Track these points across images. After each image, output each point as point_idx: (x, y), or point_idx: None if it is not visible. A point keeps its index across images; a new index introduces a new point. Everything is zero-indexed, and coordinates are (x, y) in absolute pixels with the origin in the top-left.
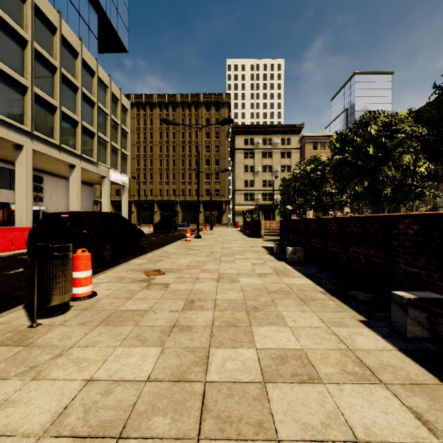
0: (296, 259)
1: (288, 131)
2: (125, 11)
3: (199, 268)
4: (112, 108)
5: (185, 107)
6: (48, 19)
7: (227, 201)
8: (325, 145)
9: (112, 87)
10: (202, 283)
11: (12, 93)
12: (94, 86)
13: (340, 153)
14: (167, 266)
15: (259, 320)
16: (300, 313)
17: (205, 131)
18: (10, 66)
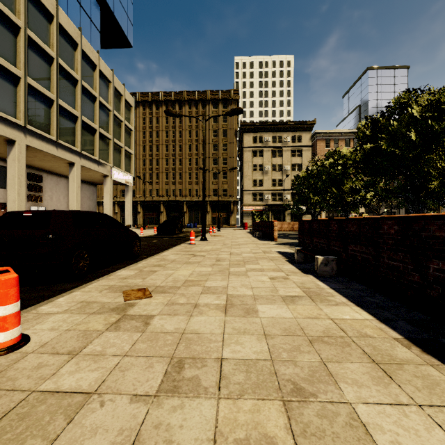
0: (328, 272)
1: (299, 128)
2: (129, 4)
3: (200, 286)
4: (115, 104)
5: (192, 105)
6: (44, 6)
7: (235, 201)
8: (338, 142)
9: (115, 82)
10: (202, 316)
11: (2, 83)
12: (95, 80)
13: (372, 141)
14: (158, 282)
15: (316, 440)
16: (394, 411)
17: (213, 129)
18: None
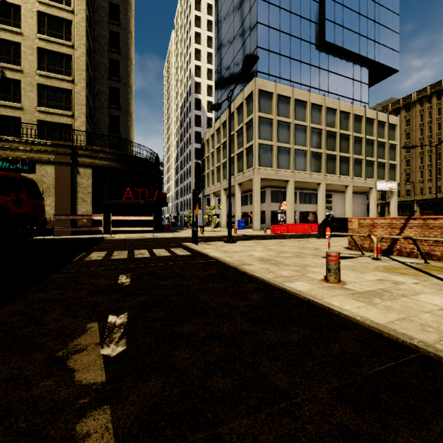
0: None
1: None
2: (395, 37)
3: None
4: (379, 132)
5: None
6: (332, 108)
7: None
8: None
9: (378, 117)
10: None
11: (316, 159)
12: (362, 126)
13: None
14: None
15: None
16: None
17: None
18: (315, 147)
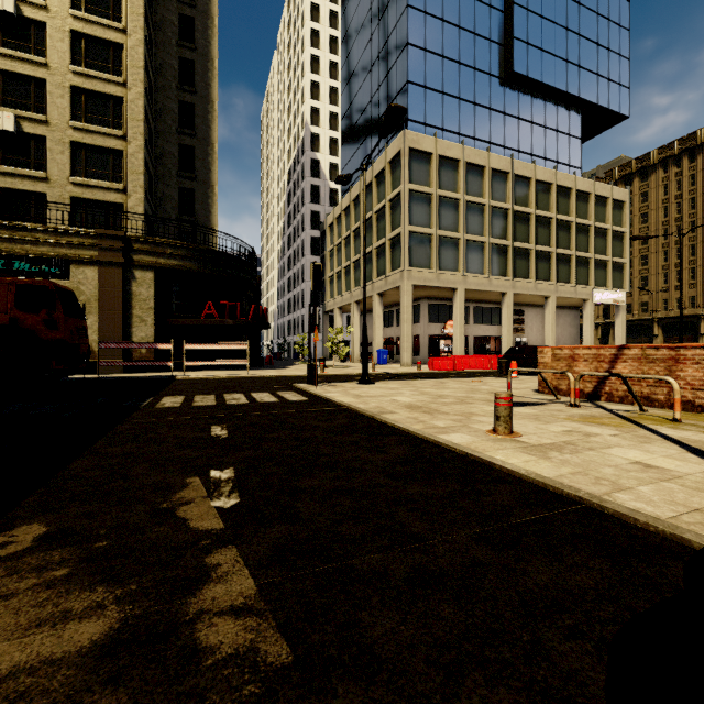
0: None
1: None
2: (623, 65)
3: None
4: (597, 213)
5: None
6: (525, 177)
7: None
8: None
9: (596, 189)
10: None
11: (499, 255)
12: (571, 204)
13: None
14: None
15: None
16: None
17: None
18: (498, 236)
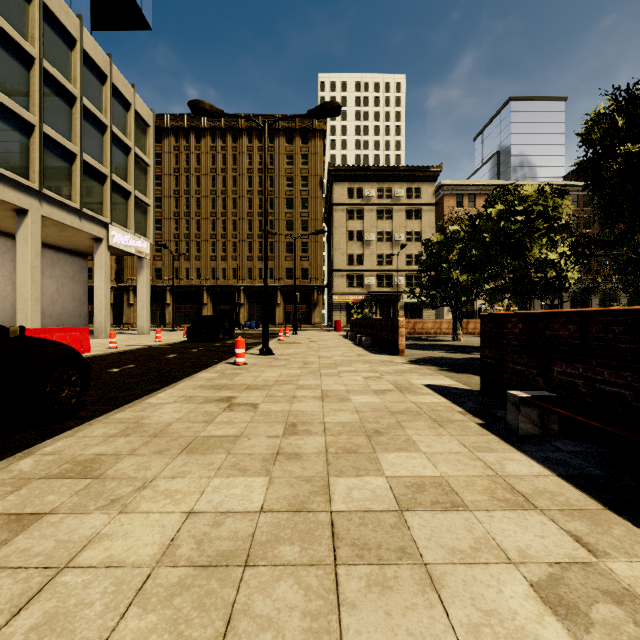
0: None
1: (418, 177)
2: None
3: None
4: (116, 116)
5: (254, 136)
6: None
7: (320, 287)
8: (475, 199)
9: (115, 77)
10: None
11: None
12: (74, 67)
13: None
14: None
15: None
16: None
17: (286, 175)
18: None
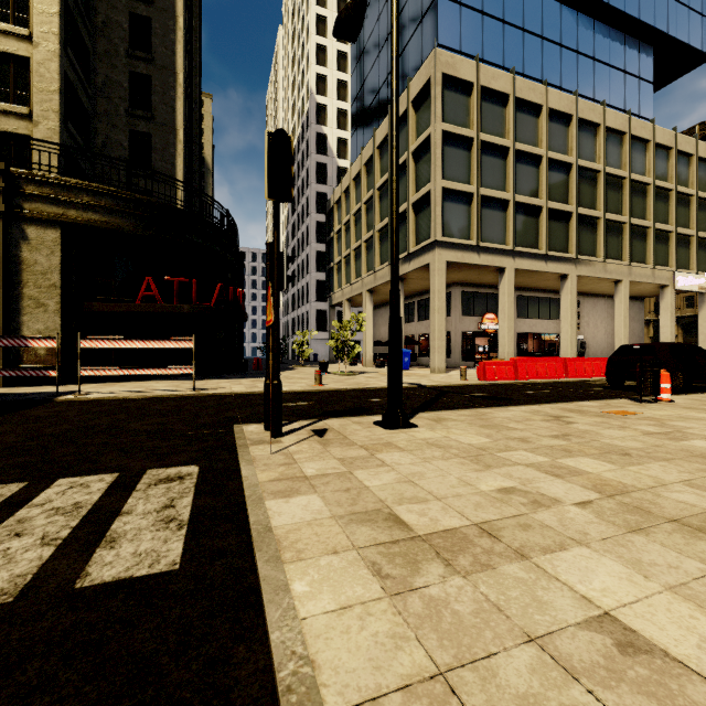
0: None
1: None
2: None
3: None
4: (678, 175)
5: None
6: (591, 122)
7: None
8: None
9: (678, 143)
10: None
11: (559, 225)
12: (648, 162)
13: None
14: None
15: None
16: None
17: None
18: (557, 200)
